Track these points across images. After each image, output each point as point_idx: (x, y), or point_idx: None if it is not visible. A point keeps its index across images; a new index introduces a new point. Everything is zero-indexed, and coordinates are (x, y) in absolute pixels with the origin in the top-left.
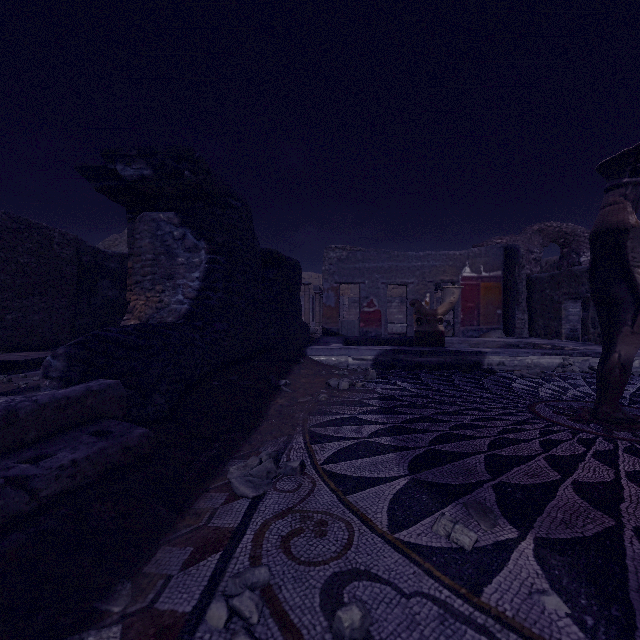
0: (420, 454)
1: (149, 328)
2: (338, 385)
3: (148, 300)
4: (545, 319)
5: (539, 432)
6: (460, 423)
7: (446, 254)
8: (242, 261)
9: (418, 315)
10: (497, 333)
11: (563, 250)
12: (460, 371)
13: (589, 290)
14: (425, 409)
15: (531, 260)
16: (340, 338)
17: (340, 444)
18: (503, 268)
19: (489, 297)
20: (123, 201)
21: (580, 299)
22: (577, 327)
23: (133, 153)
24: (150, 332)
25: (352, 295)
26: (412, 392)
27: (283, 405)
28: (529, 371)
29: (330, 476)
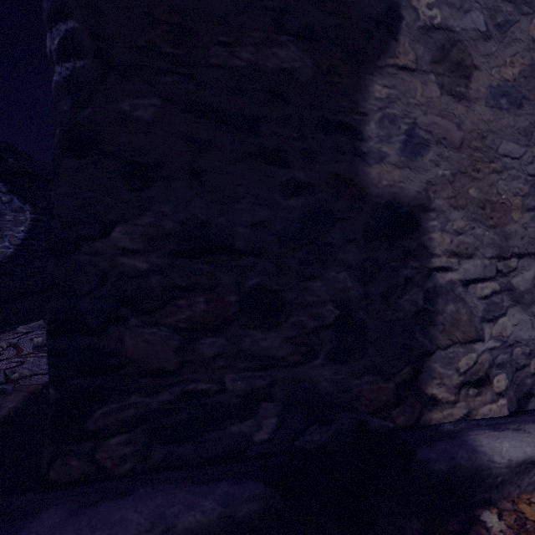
0: None
1: None
2: None
3: None
4: None
5: None
6: None
7: None
8: None
9: None
10: None
11: None
12: None
13: None
14: None
15: None
16: None
17: None
18: None
19: None
20: None
21: None
22: None
23: None
24: None
25: None
26: None
27: None
28: None
29: None
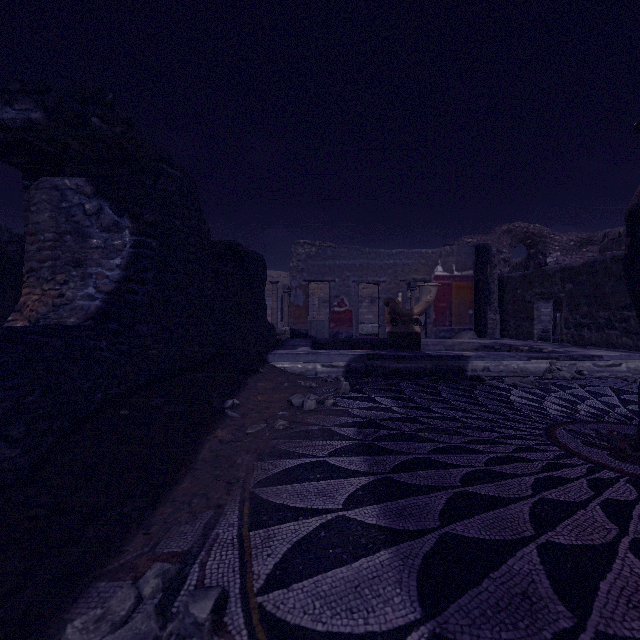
0: (432, 550)
1: (7, 334)
2: (302, 404)
3: (44, 294)
4: (517, 319)
5: (588, 484)
6: (473, 469)
7: (418, 252)
8: (183, 247)
9: (393, 315)
10: (469, 334)
11: (530, 251)
12: (444, 379)
13: (562, 290)
14: (418, 443)
15: (500, 260)
16: (308, 340)
17: (298, 528)
18: (475, 267)
19: (461, 297)
20: (16, 162)
21: (552, 299)
22: (549, 327)
23: (15, 88)
24: (6, 341)
25: (322, 295)
26: (396, 413)
27: (224, 440)
28: (522, 379)
29: (271, 636)
